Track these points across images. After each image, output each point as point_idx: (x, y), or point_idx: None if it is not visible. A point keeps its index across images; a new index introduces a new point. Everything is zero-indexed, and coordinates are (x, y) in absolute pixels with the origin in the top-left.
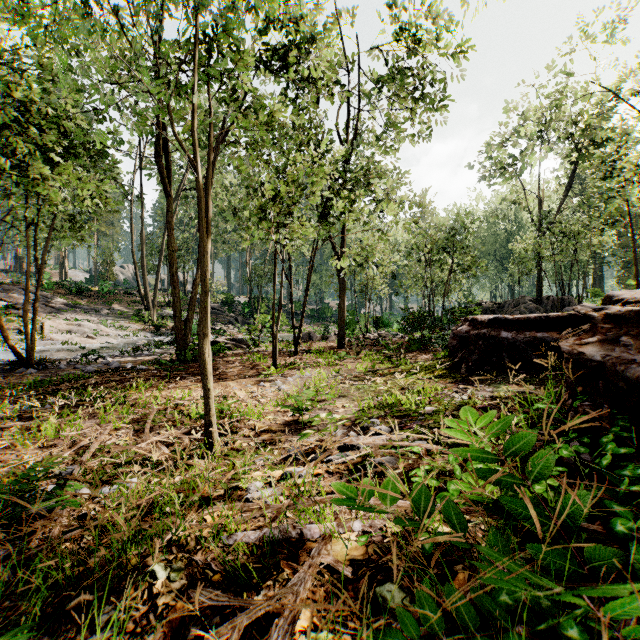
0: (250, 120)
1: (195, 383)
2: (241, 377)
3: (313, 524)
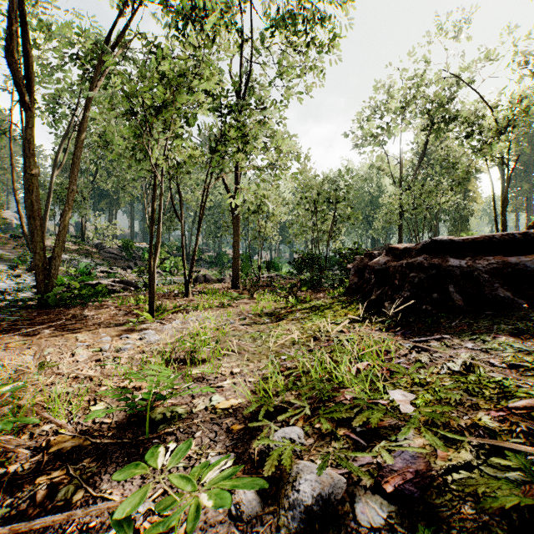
0: None
1: (26, 338)
2: (103, 326)
3: None
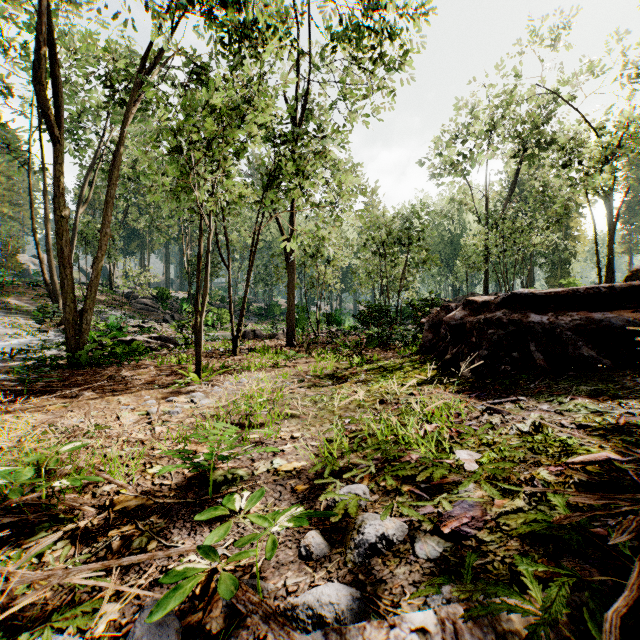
0: None
1: (64, 400)
2: (145, 388)
3: None
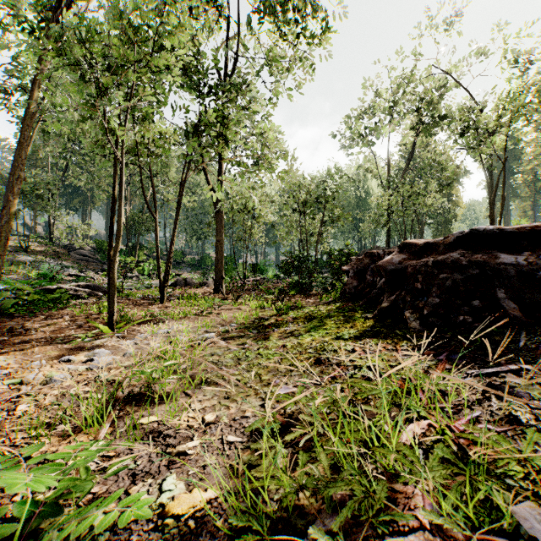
0: None
1: None
2: (42, 343)
3: None
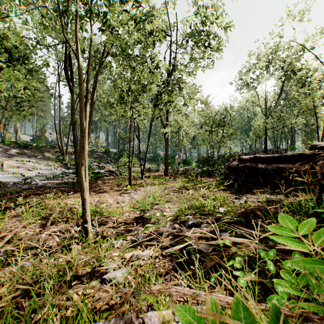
0: (113, 34)
1: None
2: (111, 191)
3: (153, 311)
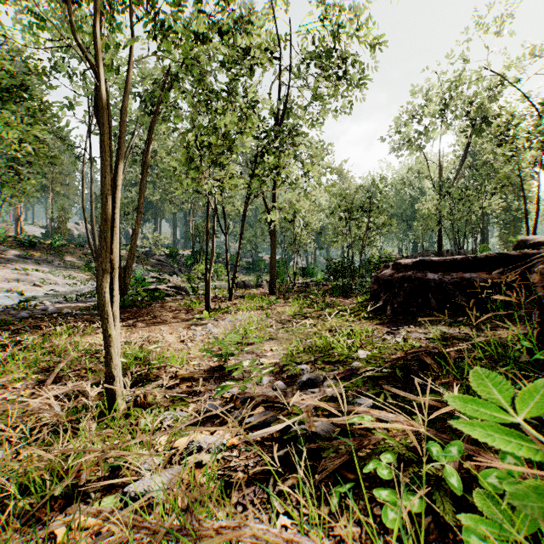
0: (168, 38)
1: (126, 327)
2: (174, 321)
3: None
